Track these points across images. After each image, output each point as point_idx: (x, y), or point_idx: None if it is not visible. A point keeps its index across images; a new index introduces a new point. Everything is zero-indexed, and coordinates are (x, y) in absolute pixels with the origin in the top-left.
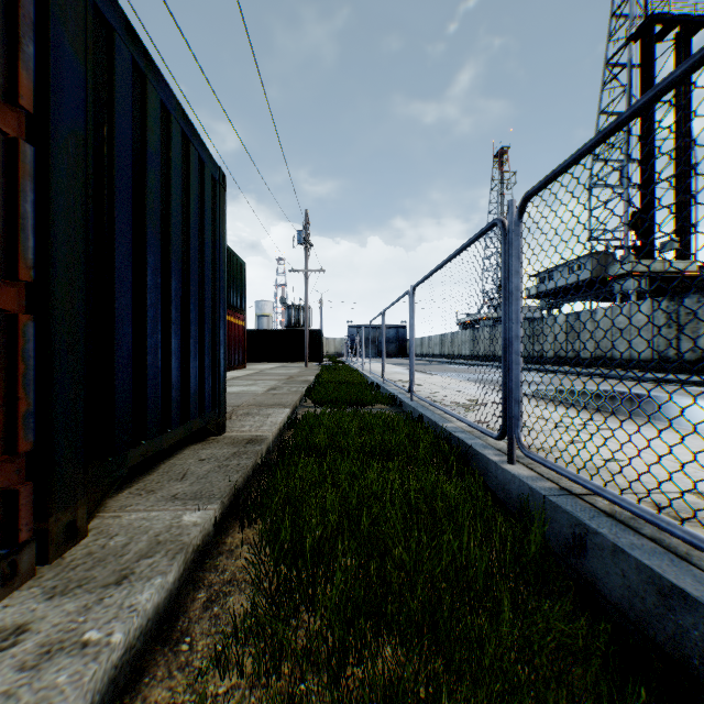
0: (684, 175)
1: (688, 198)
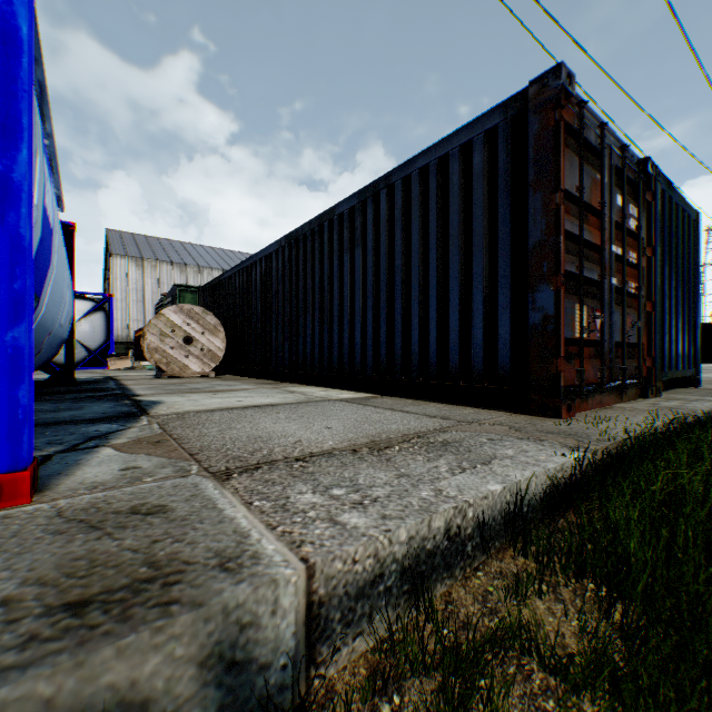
0: None
1: None
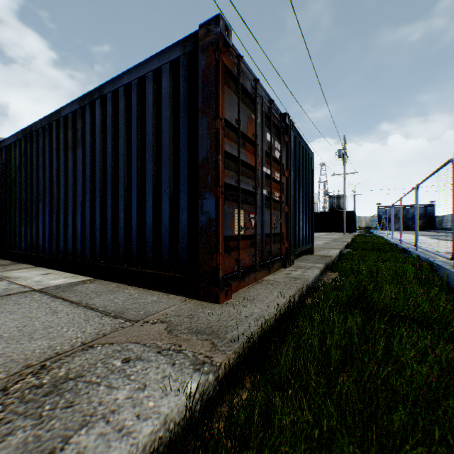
0: None
1: None
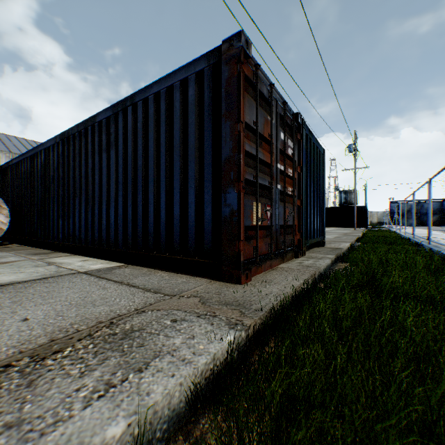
0: None
1: None
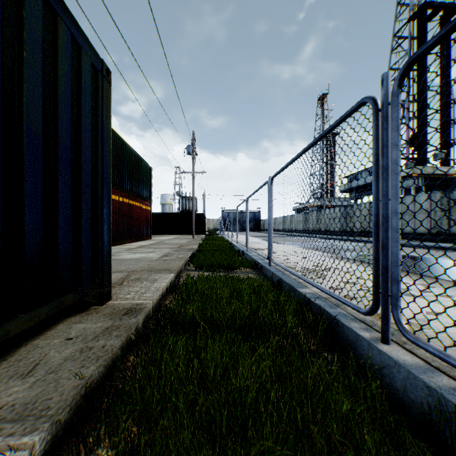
0: (446, 110)
1: (448, 125)
